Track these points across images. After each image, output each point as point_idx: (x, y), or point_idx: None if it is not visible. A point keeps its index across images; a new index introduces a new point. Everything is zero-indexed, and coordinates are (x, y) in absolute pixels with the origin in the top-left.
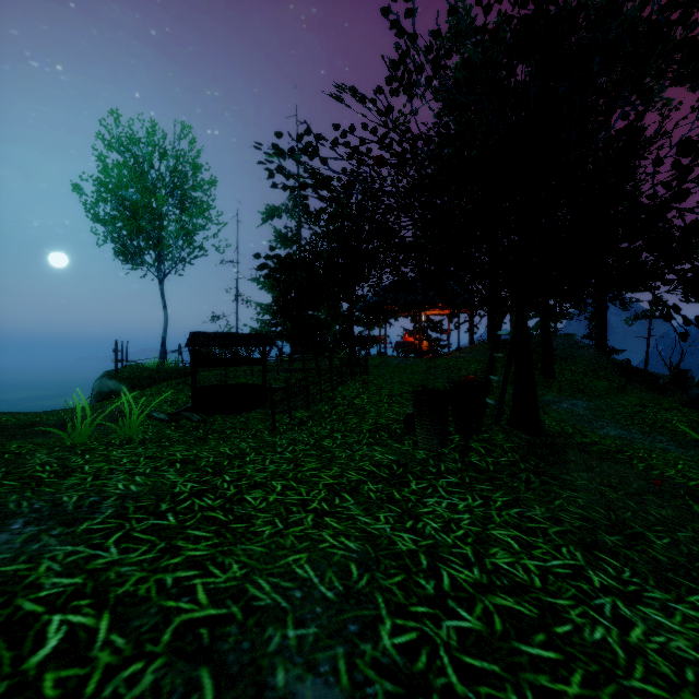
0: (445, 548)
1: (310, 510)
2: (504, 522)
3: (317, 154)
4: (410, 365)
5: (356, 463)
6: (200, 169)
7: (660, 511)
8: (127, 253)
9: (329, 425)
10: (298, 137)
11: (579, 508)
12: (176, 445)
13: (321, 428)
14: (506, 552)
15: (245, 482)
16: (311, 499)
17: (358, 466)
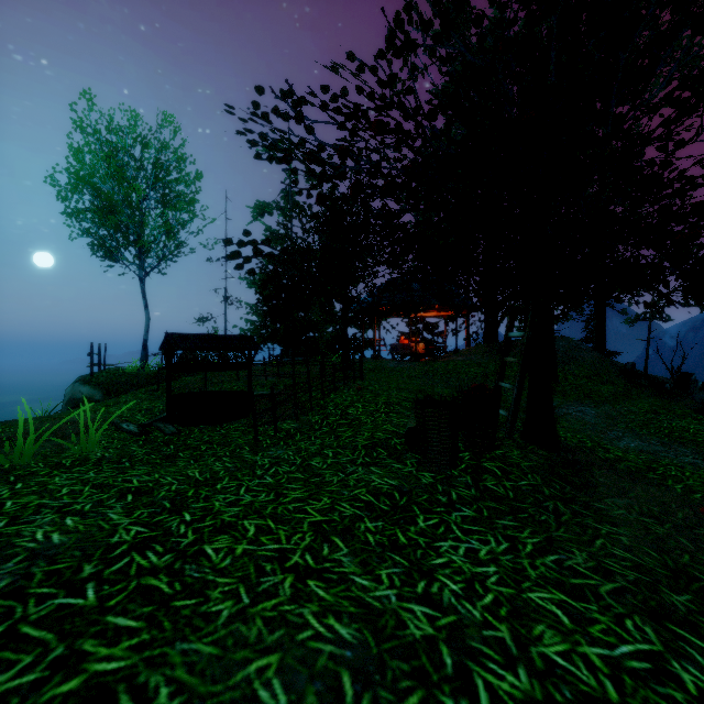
0: (473, 630)
1: (289, 568)
2: (541, 577)
3: (303, 118)
4: (406, 369)
5: (350, 491)
6: (184, 161)
7: None
8: (104, 250)
9: (319, 439)
10: (280, 97)
11: (626, 550)
12: (137, 466)
13: (310, 443)
14: (555, 631)
15: (209, 522)
16: (292, 549)
17: (353, 496)
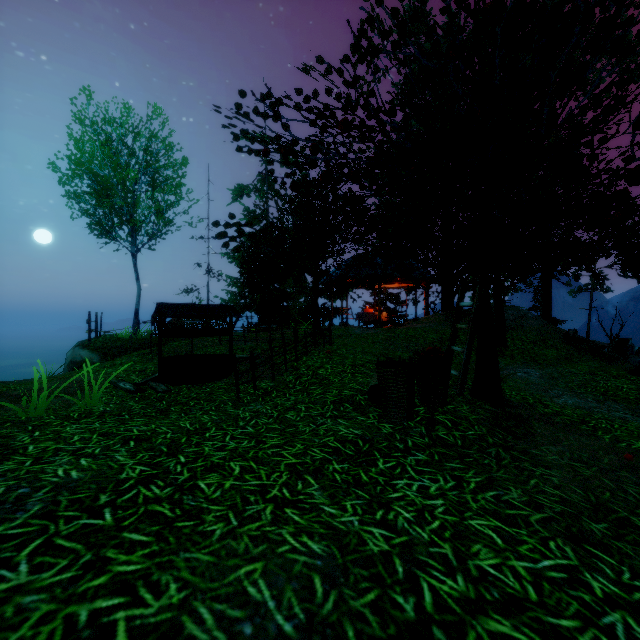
0: (421, 548)
1: (270, 499)
2: (481, 509)
3: (279, 118)
4: (370, 335)
5: (320, 439)
6: (171, 149)
7: (638, 490)
8: (101, 228)
9: (293, 396)
10: (260, 100)
11: (556, 488)
12: (135, 418)
13: (285, 399)
14: (489, 549)
15: (200, 463)
16: (271, 484)
17: (322, 443)
